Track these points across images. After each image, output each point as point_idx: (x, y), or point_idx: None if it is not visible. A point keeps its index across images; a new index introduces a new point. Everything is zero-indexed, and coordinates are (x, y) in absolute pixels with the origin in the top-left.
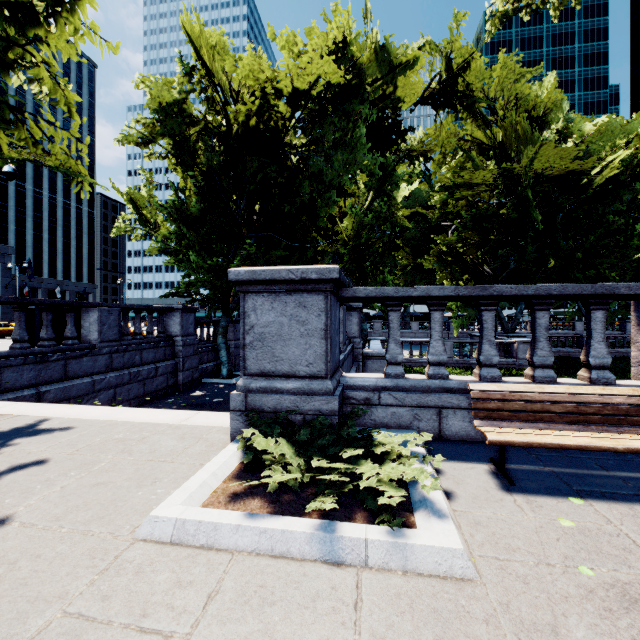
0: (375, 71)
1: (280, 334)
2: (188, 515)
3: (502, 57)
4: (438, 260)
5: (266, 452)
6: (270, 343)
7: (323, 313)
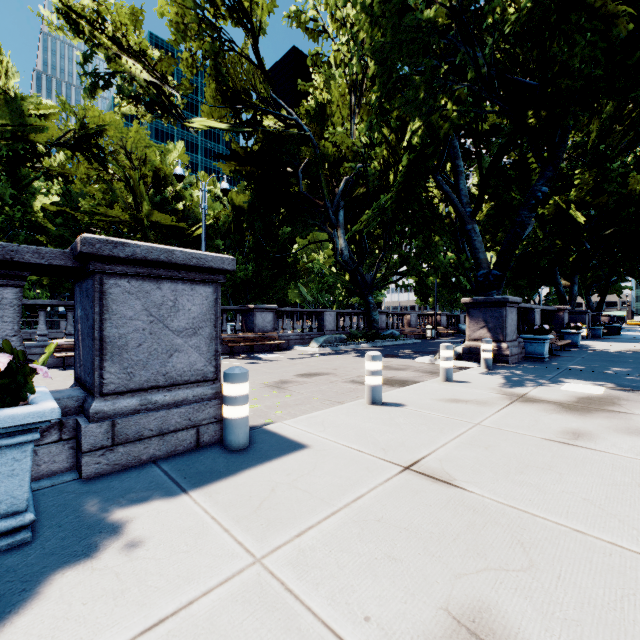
0: (6, 116)
1: None
2: None
3: (136, 125)
4: None
5: None
6: None
7: None
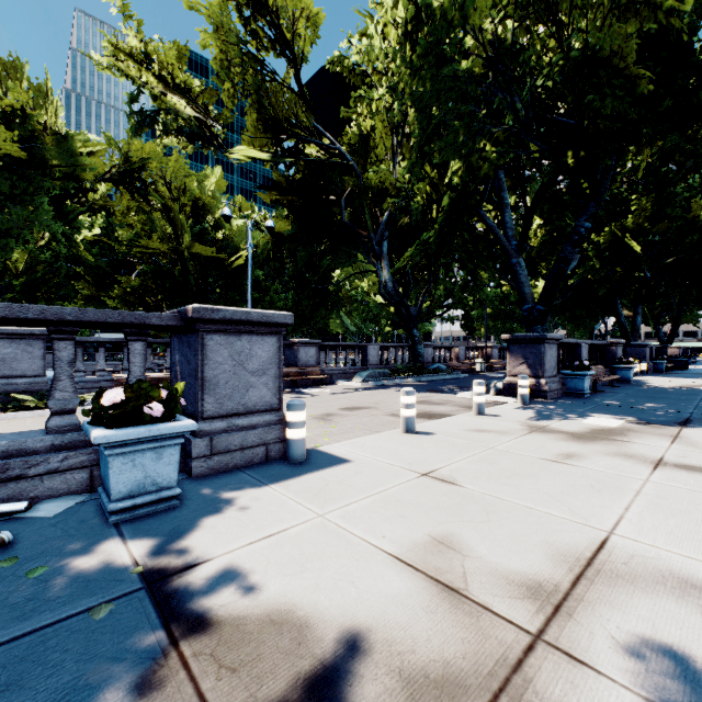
0: (59, 157)
1: (16, 358)
2: (1, 414)
3: (175, 154)
4: (122, 299)
5: (19, 403)
6: (10, 362)
7: (43, 349)
